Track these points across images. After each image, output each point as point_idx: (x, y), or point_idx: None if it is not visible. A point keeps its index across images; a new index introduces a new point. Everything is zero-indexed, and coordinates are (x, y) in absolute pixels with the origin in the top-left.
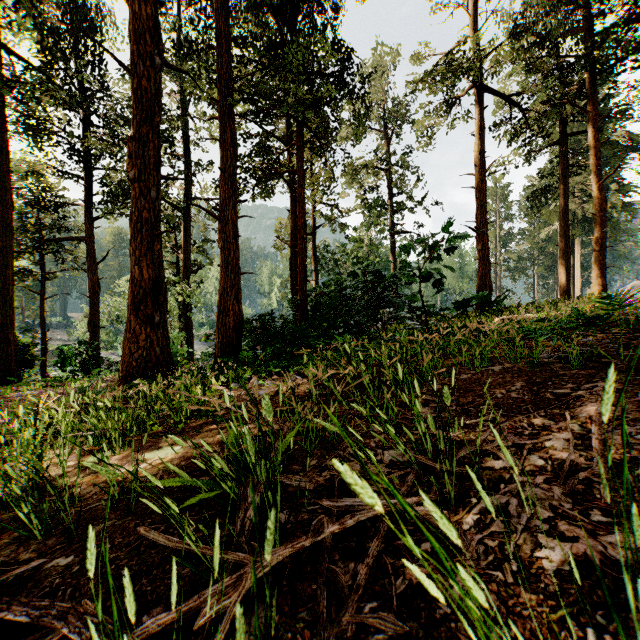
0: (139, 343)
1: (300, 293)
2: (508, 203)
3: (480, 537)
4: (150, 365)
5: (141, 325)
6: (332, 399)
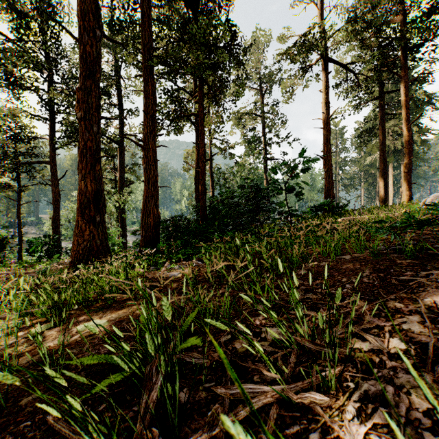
0: (84, 237)
1: (201, 201)
2: (344, 140)
3: (365, 430)
4: (92, 253)
5: (86, 224)
6: (224, 281)
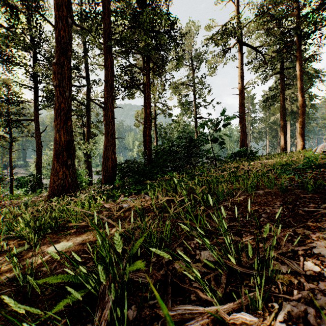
0: (59, 176)
1: (148, 149)
2: (254, 104)
3: None
4: (65, 188)
5: (60, 166)
6: (165, 210)
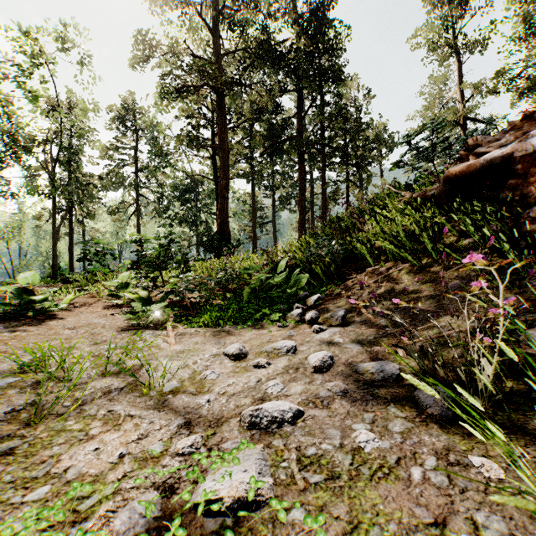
0: None
1: None
2: None
3: None
4: None
5: None
6: None
